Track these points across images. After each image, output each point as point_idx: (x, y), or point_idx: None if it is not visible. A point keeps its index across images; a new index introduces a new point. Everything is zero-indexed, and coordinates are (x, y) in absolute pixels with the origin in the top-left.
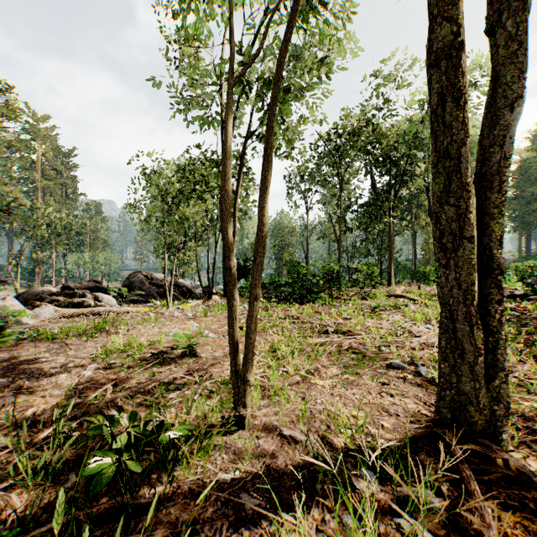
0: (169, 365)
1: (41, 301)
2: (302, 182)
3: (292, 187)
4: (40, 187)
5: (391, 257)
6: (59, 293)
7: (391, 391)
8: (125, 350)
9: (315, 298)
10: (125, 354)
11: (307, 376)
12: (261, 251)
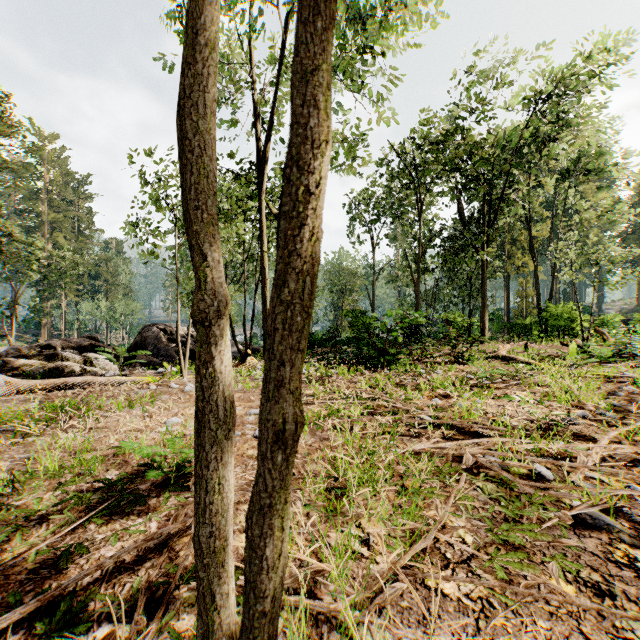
0: (125, 515)
1: (4, 366)
2: (367, 211)
3: (354, 218)
4: (47, 221)
5: (484, 305)
6: (32, 354)
7: (637, 629)
8: (59, 471)
9: (390, 361)
10: (58, 480)
11: (413, 560)
12: (301, 249)
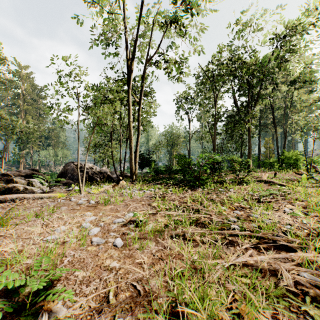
0: None
1: None
2: (186, 103)
3: (179, 107)
4: (23, 110)
5: (250, 152)
6: None
7: None
8: None
9: (202, 183)
10: None
11: None
12: None
